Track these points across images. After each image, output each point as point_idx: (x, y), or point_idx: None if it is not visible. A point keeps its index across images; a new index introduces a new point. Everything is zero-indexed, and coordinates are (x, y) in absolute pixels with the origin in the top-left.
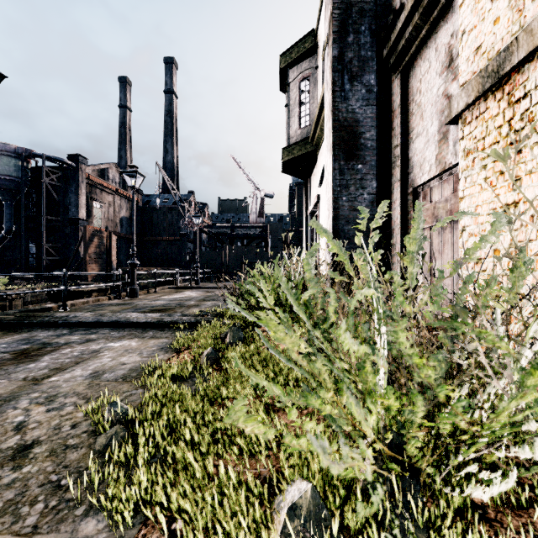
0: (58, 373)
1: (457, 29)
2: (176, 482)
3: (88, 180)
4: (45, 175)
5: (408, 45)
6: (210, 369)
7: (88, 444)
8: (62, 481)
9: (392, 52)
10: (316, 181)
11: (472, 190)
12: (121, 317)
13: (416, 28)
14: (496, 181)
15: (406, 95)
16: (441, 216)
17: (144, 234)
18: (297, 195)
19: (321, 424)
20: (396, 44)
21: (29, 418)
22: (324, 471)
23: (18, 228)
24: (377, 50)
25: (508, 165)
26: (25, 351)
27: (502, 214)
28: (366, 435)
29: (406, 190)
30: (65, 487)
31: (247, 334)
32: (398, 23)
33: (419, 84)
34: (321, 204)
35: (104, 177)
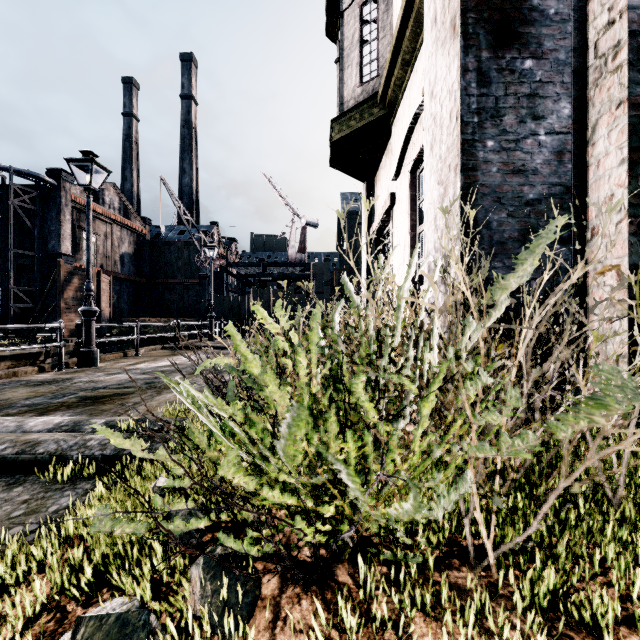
0: None
1: None
2: None
3: (75, 203)
4: (16, 195)
5: None
6: None
7: None
8: None
9: None
10: (386, 175)
11: None
12: None
13: None
14: None
15: None
16: None
17: (153, 276)
18: (347, 227)
19: None
20: None
21: None
22: None
23: None
24: None
25: None
26: None
27: None
28: None
29: None
30: None
31: None
32: None
33: None
34: (398, 209)
35: (98, 201)
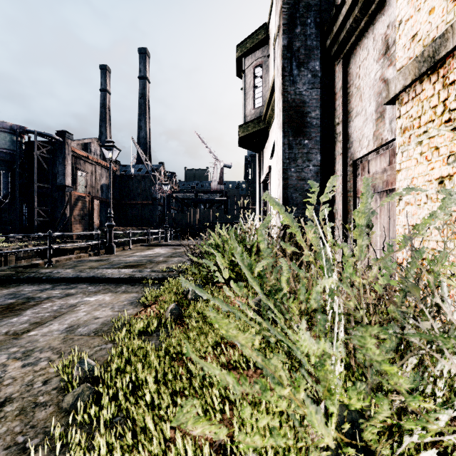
0: (37, 327)
1: (393, 21)
2: (134, 448)
3: (73, 152)
4: (37, 148)
5: (349, 36)
6: (173, 325)
7: (57, 401)
8: (28, 443)
9: (334, 42)
10: (268, 154)
11: (408, 163)
12: (98, 273)
13: (356, 20)
14: (431, 155)
15: (346, 79)
16: (378, 185)
17: (121, 199)
18: (251, 165)
19: (276, 420)
20: (338, 35)
21: (5, 373)
22: (278, 447)
23: (13, 193)
24: (321, 40)
25: (442, 141)
26: (10, 306)
27: (452, 191)
28: (316, 398)
29: (346, 162)
30: (29, 450)
31: (207, 290)
32: (340, 16)
33: (358, 70)
34: (272, 174)
35: (87, 150)
